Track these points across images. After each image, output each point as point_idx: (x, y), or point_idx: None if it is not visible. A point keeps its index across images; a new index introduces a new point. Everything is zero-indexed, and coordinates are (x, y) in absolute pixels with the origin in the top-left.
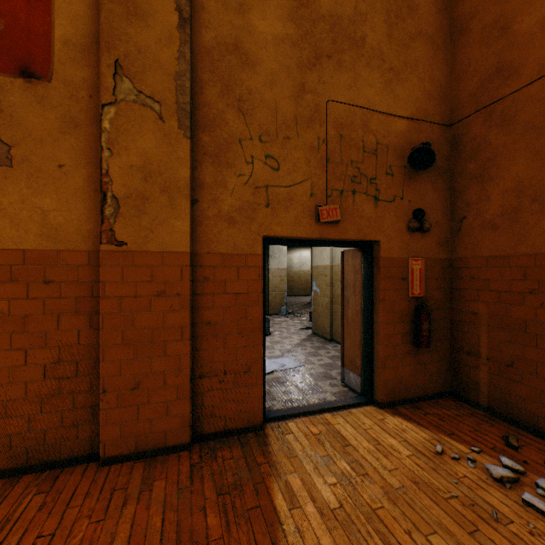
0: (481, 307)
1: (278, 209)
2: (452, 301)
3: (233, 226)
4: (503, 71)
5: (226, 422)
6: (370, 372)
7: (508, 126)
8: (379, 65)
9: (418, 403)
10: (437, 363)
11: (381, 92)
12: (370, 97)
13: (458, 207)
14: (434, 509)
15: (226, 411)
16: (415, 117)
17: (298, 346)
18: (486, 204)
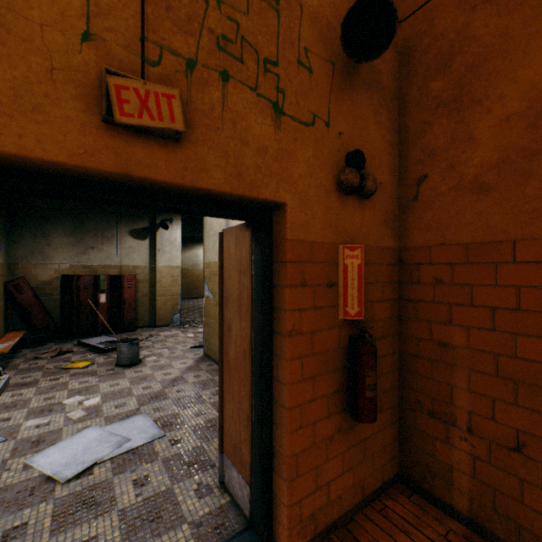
0: (457, 335)
1: None
2: (403, 320)
3: None
4: None
5: None
6: (268, 484)
7: None
8: None
9: (355, 521)
10: (382, 431)
11: None
12: None
13: (414, 159)
14: None
15: None
16: None
17: (174, 383)
18: (467, 149)
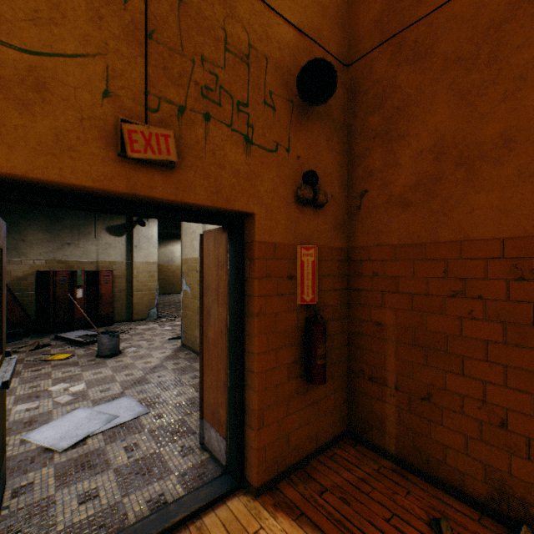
0: (388, 316)
1: None
2: (350, 306)
3: None
4: None
5: None
6: (241, 435)
7: (425, 60)
8: None
9: (310, 464)
10: (333, 395)
11: None
12: None
13: (358, 177)
14: None
15: None
16: (306, 31)
17: (155, 370)
18: (395, 172)
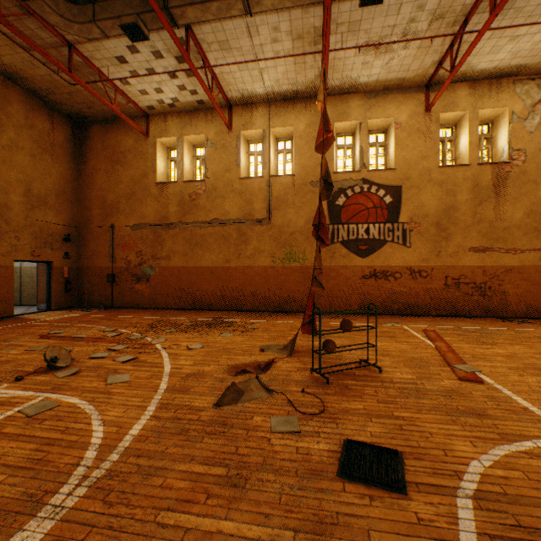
0: (86, 280)
1: (20, 252)
2: (79, 279)
3: (5, 257)
4: (91, 221)
5: (3, 314)
6: (51, 301)
7: (92, 235)
8: (54, 209)
9: (67, 309)
10: (74, 297)
11: (55, 217)
12: (51, 219)
13: (81, 252)
14: (68, 314)
15: (3, 311)
16: (66, 224)
17: None
18: (87, 253)
